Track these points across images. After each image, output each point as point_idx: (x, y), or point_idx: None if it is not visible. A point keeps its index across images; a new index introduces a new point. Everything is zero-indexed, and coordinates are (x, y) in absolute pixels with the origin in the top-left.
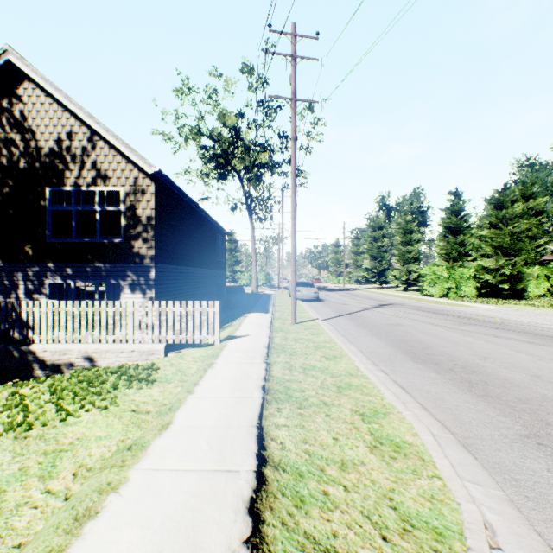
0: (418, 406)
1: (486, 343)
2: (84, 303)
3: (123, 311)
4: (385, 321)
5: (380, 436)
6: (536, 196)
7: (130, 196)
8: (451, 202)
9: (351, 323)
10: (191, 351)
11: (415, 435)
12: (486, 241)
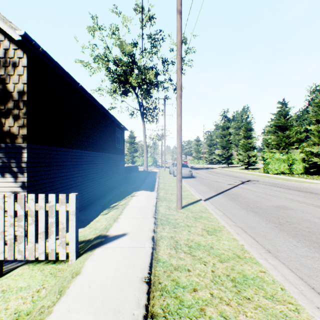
0: None
1: None
2: None
3: None
4: (268, 203)
5: None
6: None
7: (0, 69)
8: (280, 109)
9: (236, 205)
10: (21, 280)
11: None
12: (312, 134)
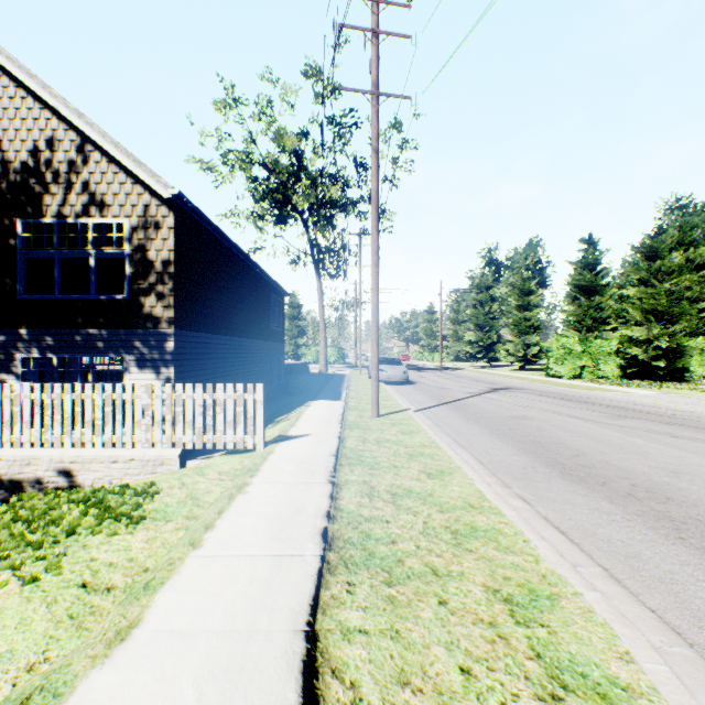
0: (602, 573)
1: (666, 447)
2: (58, 387)
3: (118, 399)
4: (506, 413)
5: (558, 664)
6: (698, 244)
7: (139, 232)
8: (583, 253)
9: (457, 415)
10: (219, 460)
11: (628, 661)
12: (633, 303)
